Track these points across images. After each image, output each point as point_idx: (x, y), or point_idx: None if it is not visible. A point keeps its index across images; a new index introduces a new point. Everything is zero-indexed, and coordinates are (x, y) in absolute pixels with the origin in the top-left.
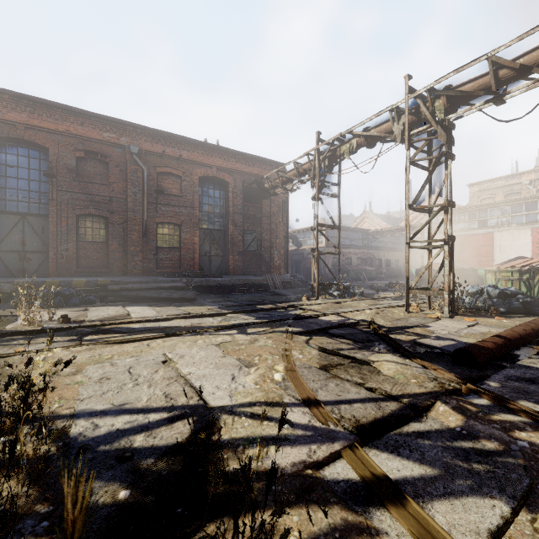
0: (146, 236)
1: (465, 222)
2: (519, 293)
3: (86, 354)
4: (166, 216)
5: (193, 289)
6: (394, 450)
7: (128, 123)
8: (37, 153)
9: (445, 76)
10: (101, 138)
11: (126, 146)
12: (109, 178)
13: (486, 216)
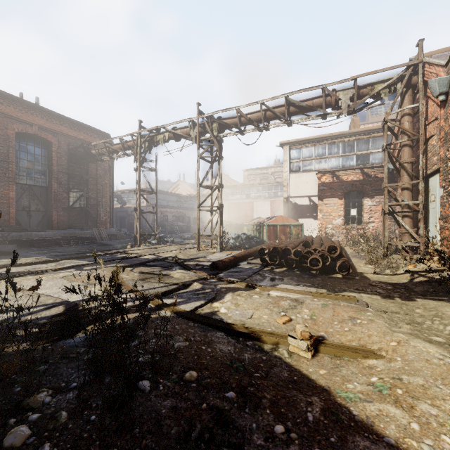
0: None
1: (239, 194)
2: (255, 237)
3: None
4: None
5: (9, 243)
6: (171, 298)
7: None
8: None
9: (217, 111)
10: None
11: None
12: None
13: (250, 192)
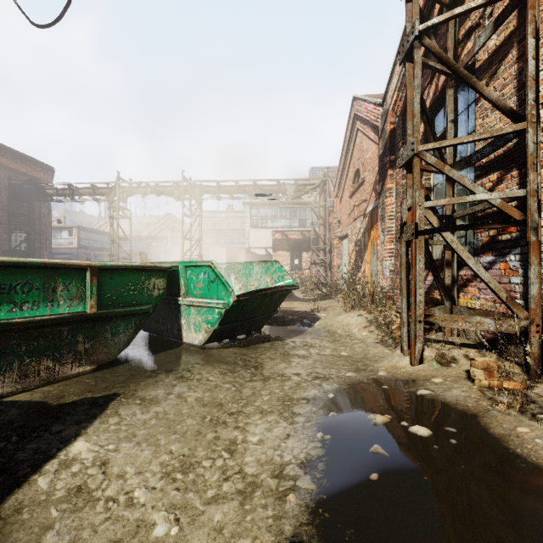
0: None
1: (194, 239)
2: None
3: None
4: None
5: None
6: None
7: None
8: None
9: (201, 180)
10: None
11: None
12: None
13: (205, 237)
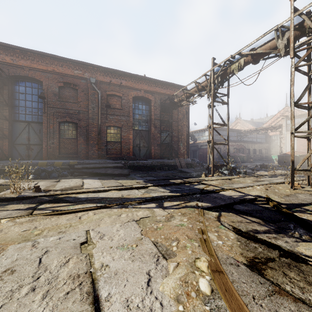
0: (100, 134)
1: None
2: None
3: (25, 226)
4: (112, 121)
5: (128, 167)
6: None
7: (89, 64)
8: (36, 85)
9: None
10: (73, 74)
11: (88, 78)
12: (77, 98)
13: None
